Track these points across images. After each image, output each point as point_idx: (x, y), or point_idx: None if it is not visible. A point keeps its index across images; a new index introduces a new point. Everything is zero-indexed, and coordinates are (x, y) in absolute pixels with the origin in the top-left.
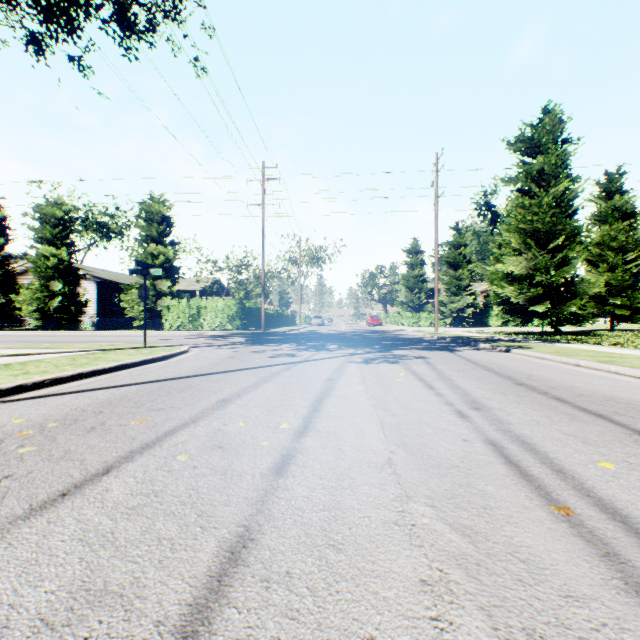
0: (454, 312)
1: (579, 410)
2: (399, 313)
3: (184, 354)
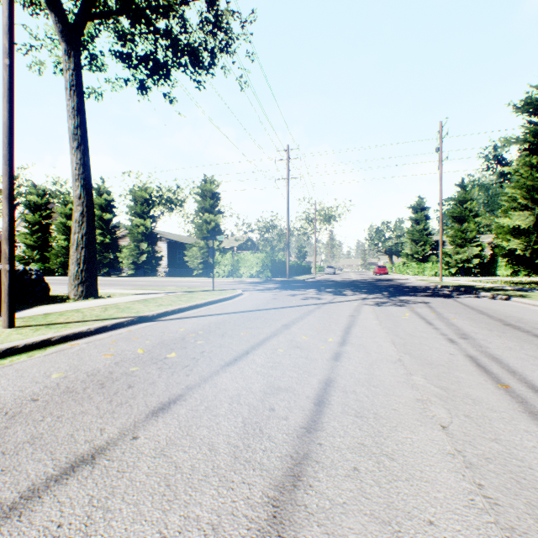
0: (459, 262)
1: None
2: (404, 263)
3: (241, 296)
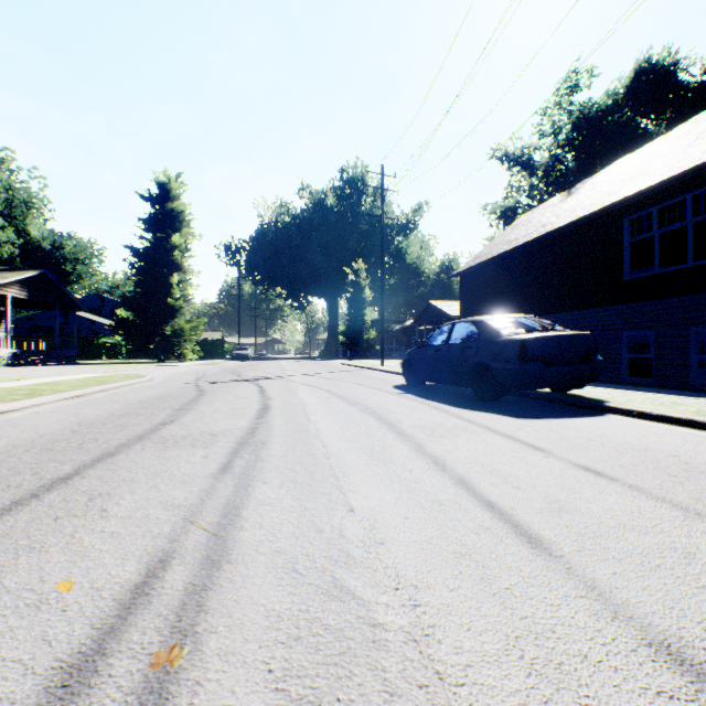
0: None
1: None
2: None
3: None
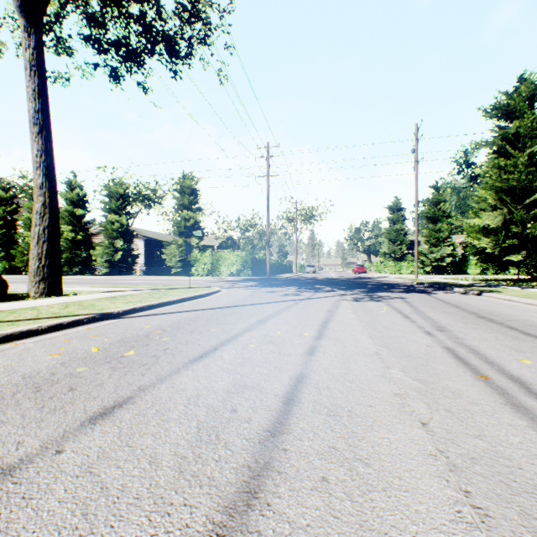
0: (433, 261)
1: (523, 334)
2: (382, 262)
3: (218, 293)
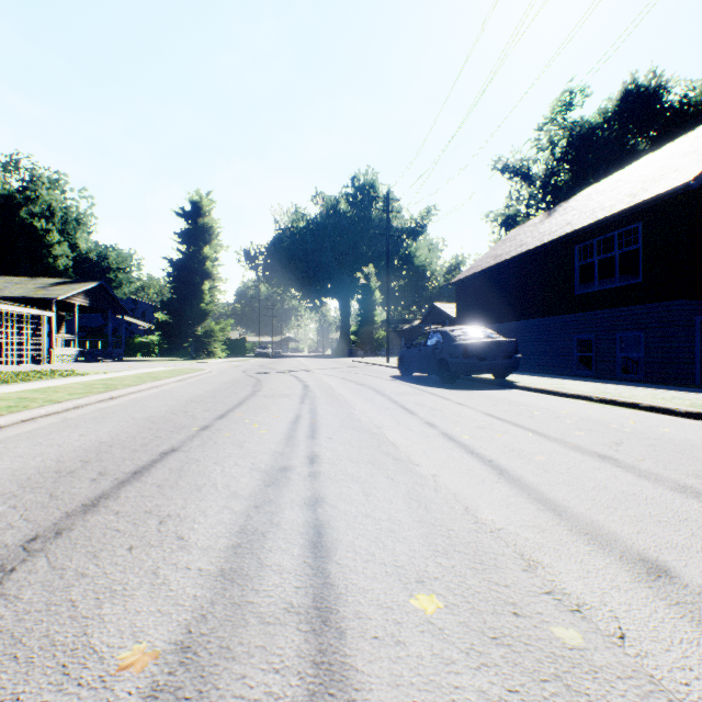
0: None
1: (141, 477)
2: None
3: None
